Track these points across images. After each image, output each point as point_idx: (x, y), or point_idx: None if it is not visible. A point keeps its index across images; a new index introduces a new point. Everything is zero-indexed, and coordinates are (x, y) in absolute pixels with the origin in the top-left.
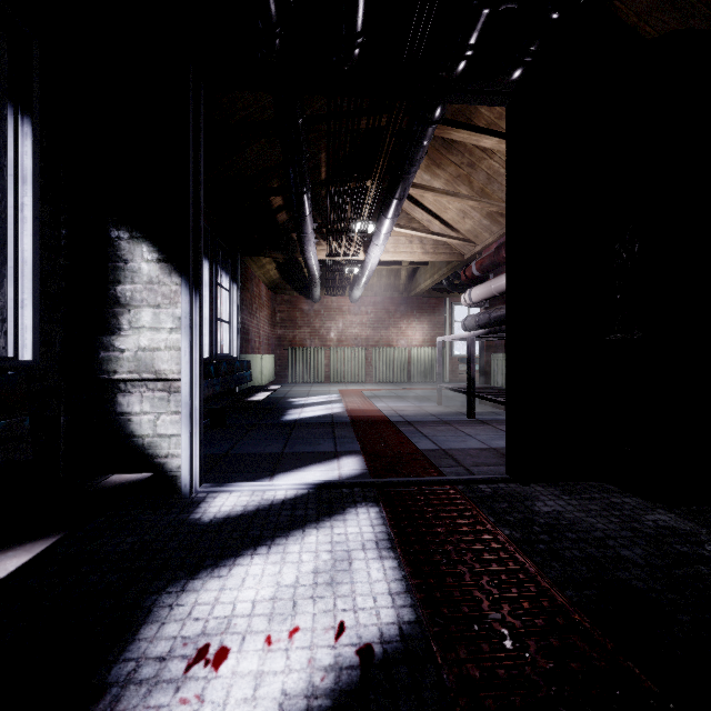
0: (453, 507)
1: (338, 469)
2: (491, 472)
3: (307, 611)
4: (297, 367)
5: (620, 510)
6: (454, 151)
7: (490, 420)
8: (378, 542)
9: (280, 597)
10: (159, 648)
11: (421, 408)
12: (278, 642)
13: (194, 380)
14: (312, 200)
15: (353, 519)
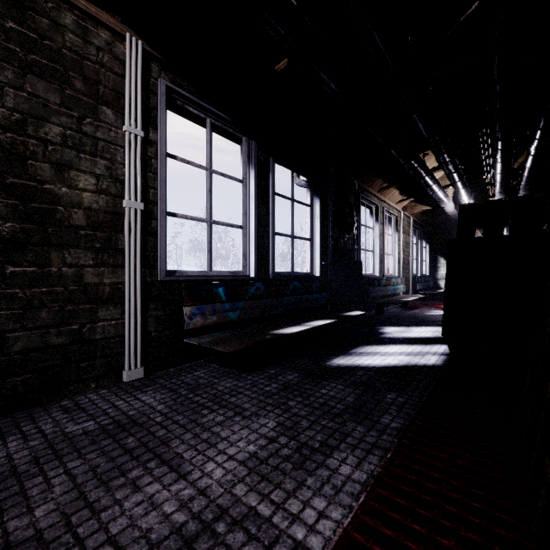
0: None
1: None
2: None
3: None
4: None
5: None
6: None
7: None
8: None
9: None
10: None
11: None
12: None
13: None
14: None
15: None
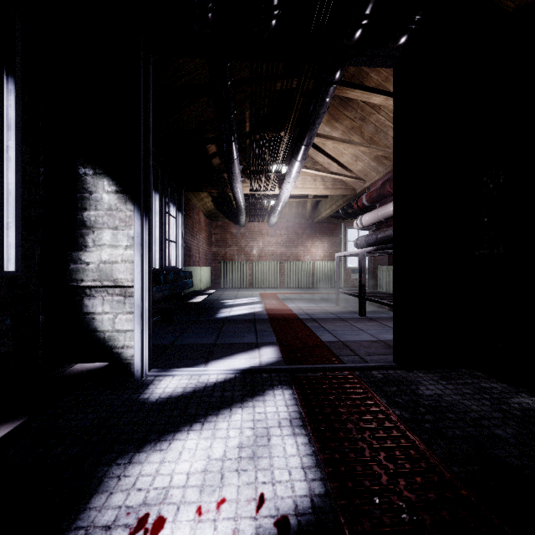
0: (352, 390)
1: (259, 357)
2: (381, 360)
3: (232, 483)
4: (227, 276)
5: (489, 394)
6: (349, 108)
7: (377, 318)
8: (291, 420)
9: (210, 469)
10: (106, 517)
11: (323, 308)
12: (207, 513)
13: (145, 287)
14: (239, 148)
15: (271, 400)
